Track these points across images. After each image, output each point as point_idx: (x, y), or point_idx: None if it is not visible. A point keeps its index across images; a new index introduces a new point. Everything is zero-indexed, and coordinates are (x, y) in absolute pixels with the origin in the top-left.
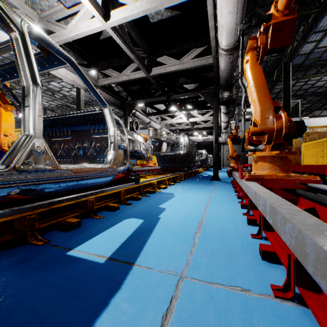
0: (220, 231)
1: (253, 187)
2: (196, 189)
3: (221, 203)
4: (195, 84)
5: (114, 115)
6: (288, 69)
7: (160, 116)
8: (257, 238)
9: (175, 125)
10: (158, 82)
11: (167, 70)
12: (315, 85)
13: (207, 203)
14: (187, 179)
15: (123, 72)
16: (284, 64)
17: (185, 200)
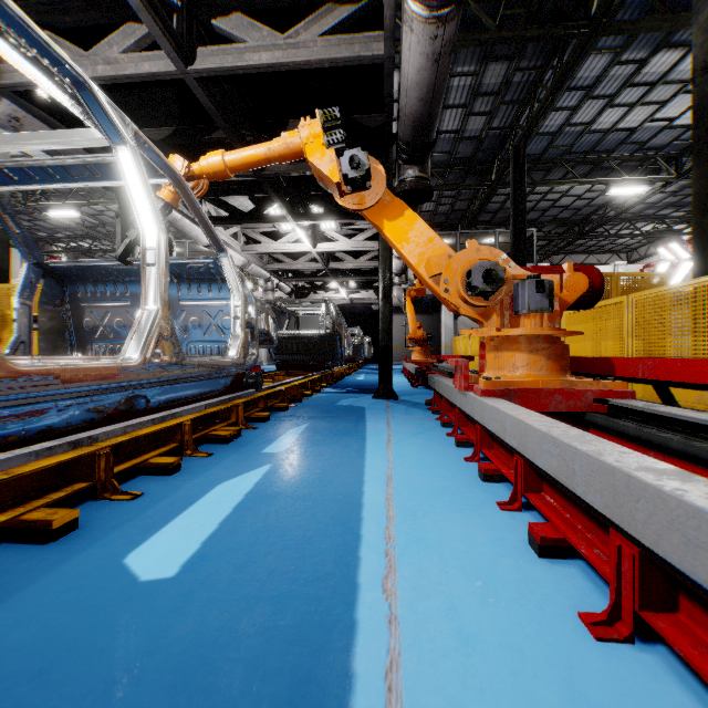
0: None
1: None
2: (337, 436)
3: (440, 516)
4: None
5: None
6: (523, 157)
7: (244, 233)
8: None
9: (284, 261)
10: (224, 110)
11: (247, 61)
12: (559, 202)
13: (386, 528)
14: (312, 396)
15: (98, 51)
16: (514, 146)
17: (291, 508)
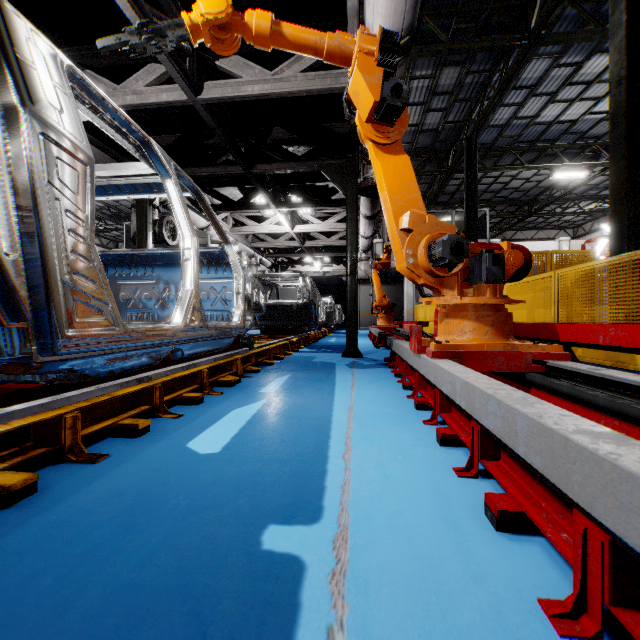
0: (424, 600)
1: (512, 401)
2: (314, 382)
3: (382, 427)
4: (308, 146)
5: (9, 134)
6: (475, 148)
7: (233, 217)
8: (583, 637)
9: (266, 240)
10: (222, 125)
11: (243, 92)
12: (510, 185)
13: (347, 432)
14: (292, 354)
15: (127, 84)
16: (467, 138)
17: (284, 422)
